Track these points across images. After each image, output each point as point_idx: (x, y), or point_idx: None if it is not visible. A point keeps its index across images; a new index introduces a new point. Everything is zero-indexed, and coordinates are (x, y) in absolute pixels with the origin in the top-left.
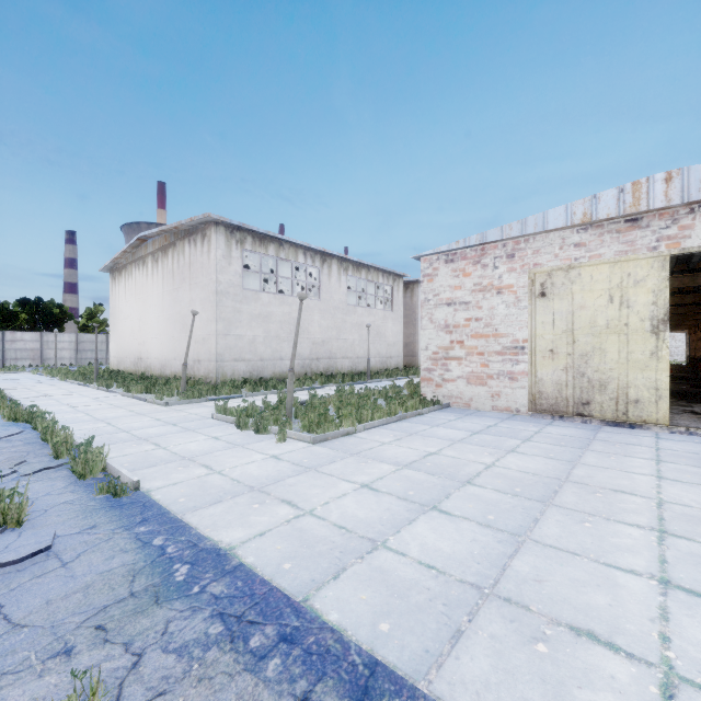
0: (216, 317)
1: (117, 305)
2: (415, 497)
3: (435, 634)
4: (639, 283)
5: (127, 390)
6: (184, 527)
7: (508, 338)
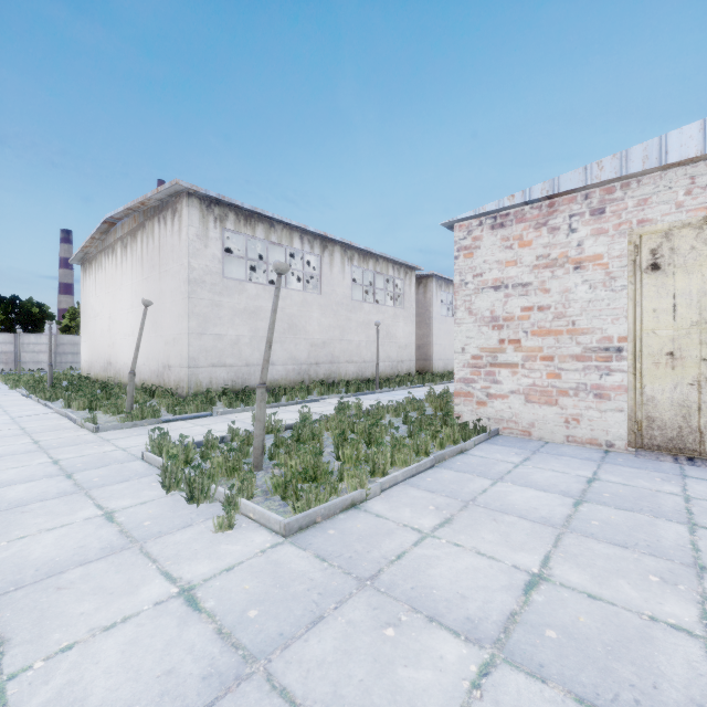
0: (187, 311)
1: (88, 301)
2: None
3: None
4: None
5: (68, 405)
6: None
7: (594, 336)
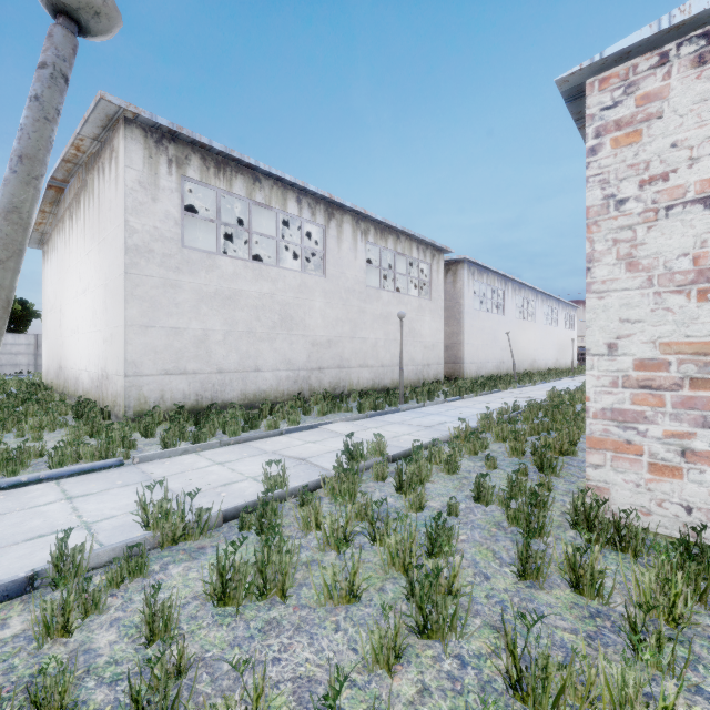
0: (124, 293)
1: (46, 291)
2: None
3: None
4: None
5: None
6: None
7: None
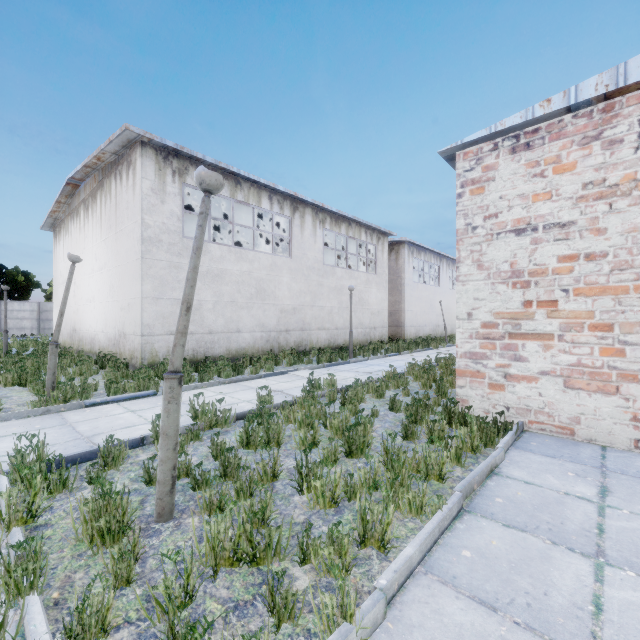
0: (141, 273)
1: (58, 267)
2: None
3: None
4: None
5: None
6: None
7: None
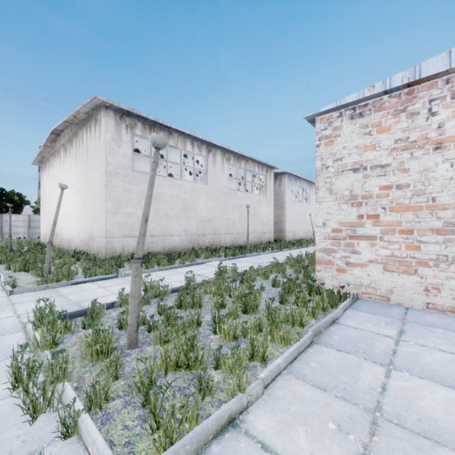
0: (105, 195)
1: (44, 190)
2: None
3: None
4: None
5: (9, 267)
6: None
7: None
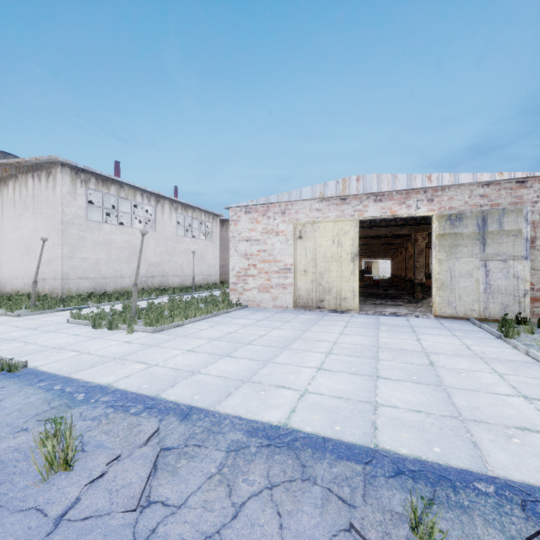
0: (62, 242)
1: None
2: (218, 353)
3: (219, 396)
4: (346, 234)
5: None
6: (73, 380)
7: (282, 263)
